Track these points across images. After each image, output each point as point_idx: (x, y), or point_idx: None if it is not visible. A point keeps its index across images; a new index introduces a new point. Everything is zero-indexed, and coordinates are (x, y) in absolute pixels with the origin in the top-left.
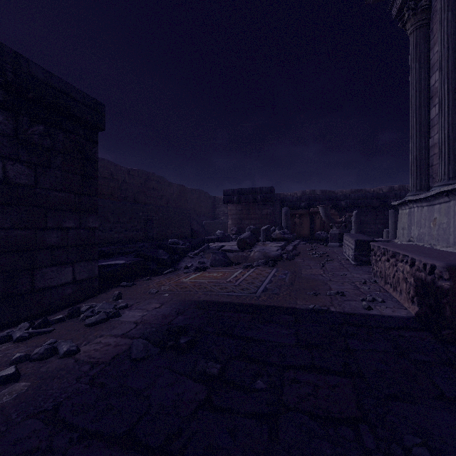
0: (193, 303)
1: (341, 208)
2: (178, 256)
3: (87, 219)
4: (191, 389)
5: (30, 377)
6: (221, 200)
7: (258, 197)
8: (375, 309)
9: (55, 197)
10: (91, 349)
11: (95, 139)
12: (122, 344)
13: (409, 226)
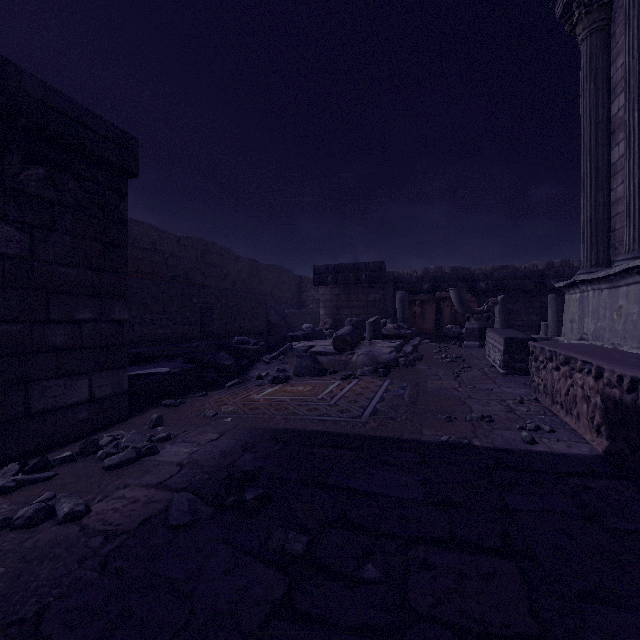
0: (267, 433)
1: (480, 292)
2: (247, 361)
3: (112, 307)
4: (260, 580)
5: (6, 557)
6: (309, 281)
7: (362, 277)
8: (541, 443)
9: (63, 275)
10: (108, 508)
11: (124, 189)
12: (156, 500)
13: (580, 318)
